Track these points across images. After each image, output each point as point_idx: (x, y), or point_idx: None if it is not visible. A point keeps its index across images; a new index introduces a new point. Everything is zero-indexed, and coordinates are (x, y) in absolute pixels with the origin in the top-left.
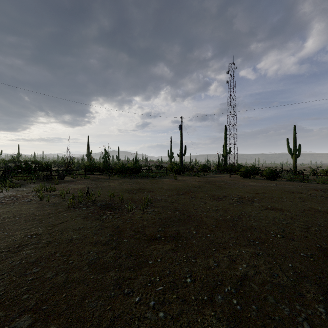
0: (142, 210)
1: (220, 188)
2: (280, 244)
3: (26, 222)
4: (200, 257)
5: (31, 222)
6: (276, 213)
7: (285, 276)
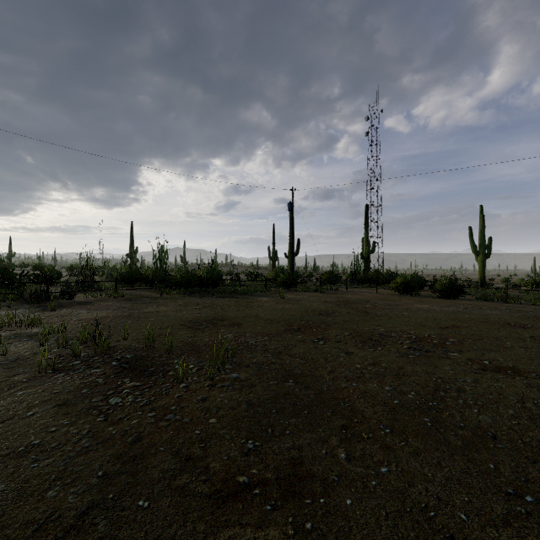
0: (211, 379)
1: (367, 317)
2: None
3: None
4: None
5: None
6: (515, 382)
7: None
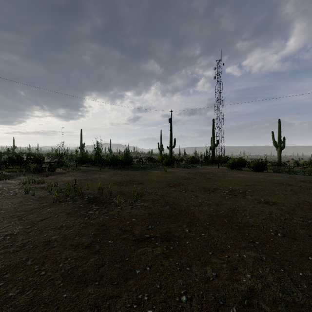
0: (131, 205)
1: (209, 180)
2: (282, 245)
3: (5, 219)
4: (196, 264)
5: (9, 219)
6: (271, 207)
7: (299, 291)
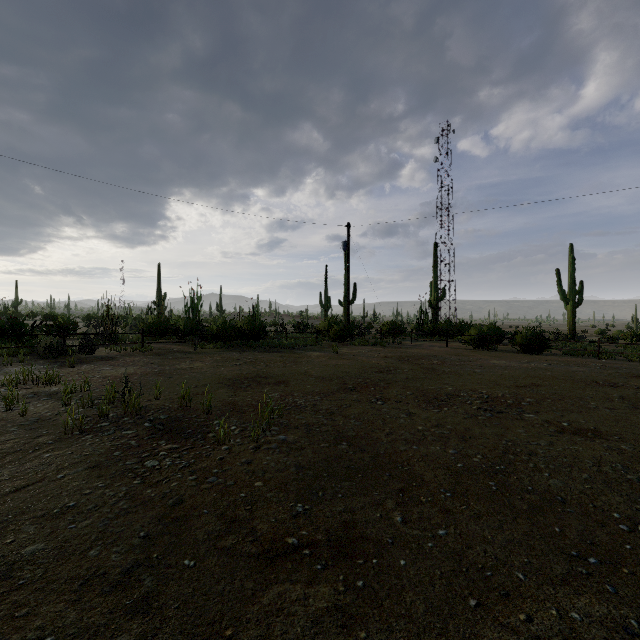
0: (255, 441)
1: (434, 374)
2: None
3: None
4: None
5: None
6: (594, 445)
7: None
